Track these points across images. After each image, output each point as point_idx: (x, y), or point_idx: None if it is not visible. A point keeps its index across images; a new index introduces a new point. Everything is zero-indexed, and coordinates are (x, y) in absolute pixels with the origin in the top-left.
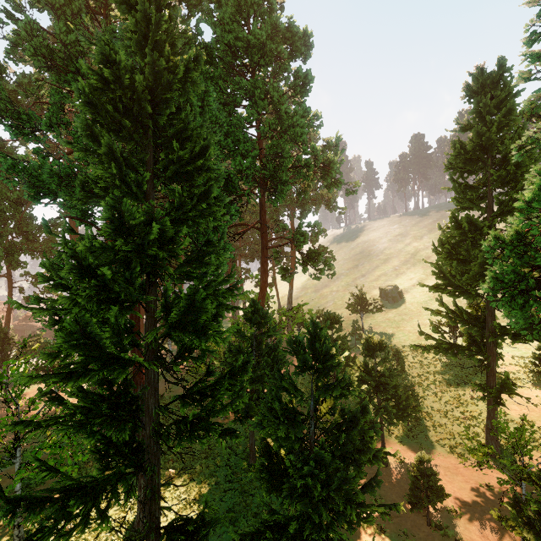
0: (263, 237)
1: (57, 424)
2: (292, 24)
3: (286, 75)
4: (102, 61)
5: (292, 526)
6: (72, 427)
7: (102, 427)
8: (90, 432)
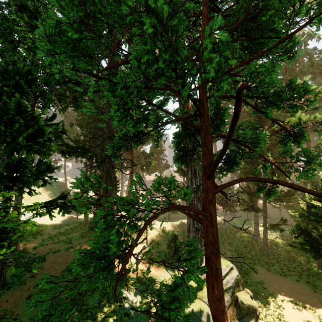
0: (307, 145)
1: (244, 192)
2: (321, 59)
3: (320, 75)
4: (255, 116)
5: (309, 226)
6: (247, 194)
7: (253, 196)
8: (251, 196)
